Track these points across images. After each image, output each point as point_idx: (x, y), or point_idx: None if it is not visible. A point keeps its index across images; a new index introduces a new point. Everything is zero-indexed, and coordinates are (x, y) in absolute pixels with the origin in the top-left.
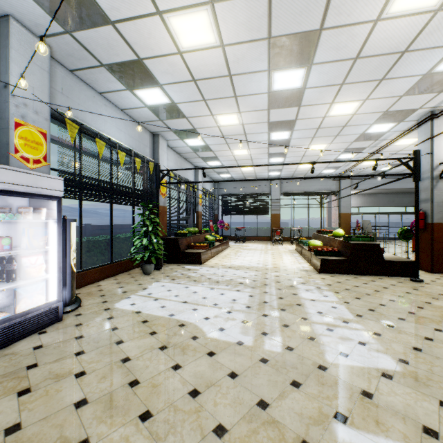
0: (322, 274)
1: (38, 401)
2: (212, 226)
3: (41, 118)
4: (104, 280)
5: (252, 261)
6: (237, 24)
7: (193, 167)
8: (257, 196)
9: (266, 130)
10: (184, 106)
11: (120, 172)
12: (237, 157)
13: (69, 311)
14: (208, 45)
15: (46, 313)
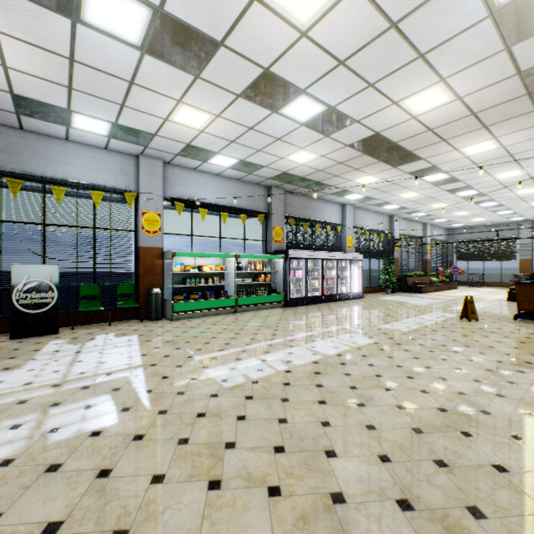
0: (507, 301)
1: (369, 303)
2: (441, 271)
3: (351, 232)
4: (367, 294)
5: (464, 295)
6: (427, 191)
7: (421, 225)
8: (500, 241)
9: (472, 204)
10: (408, 206)
11: (374, 243)
12: (459, 215)
13: (362, 297)
14: (416, 195)
15: (359, 294)
